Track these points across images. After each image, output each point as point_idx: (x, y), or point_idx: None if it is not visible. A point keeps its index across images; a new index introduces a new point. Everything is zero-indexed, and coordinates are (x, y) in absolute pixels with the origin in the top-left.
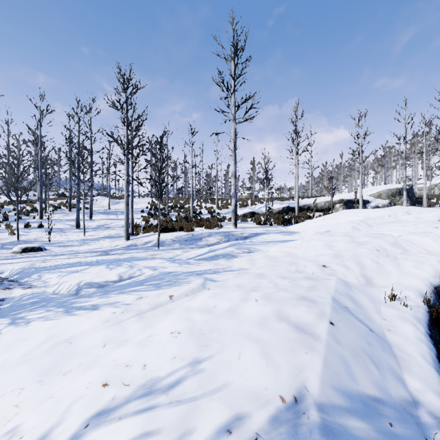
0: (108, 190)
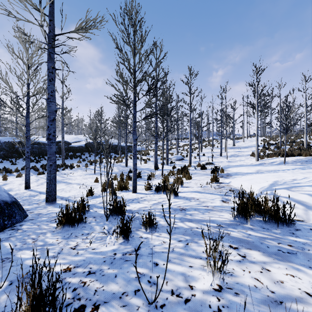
0: (233, 134)
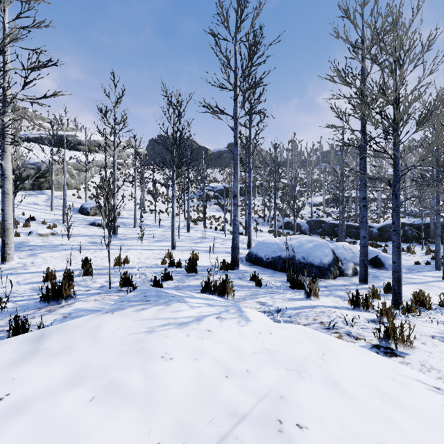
0: None
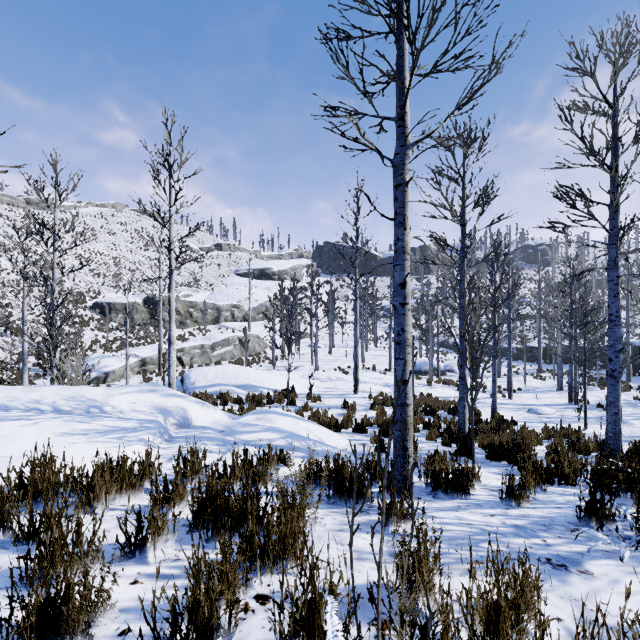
0: None
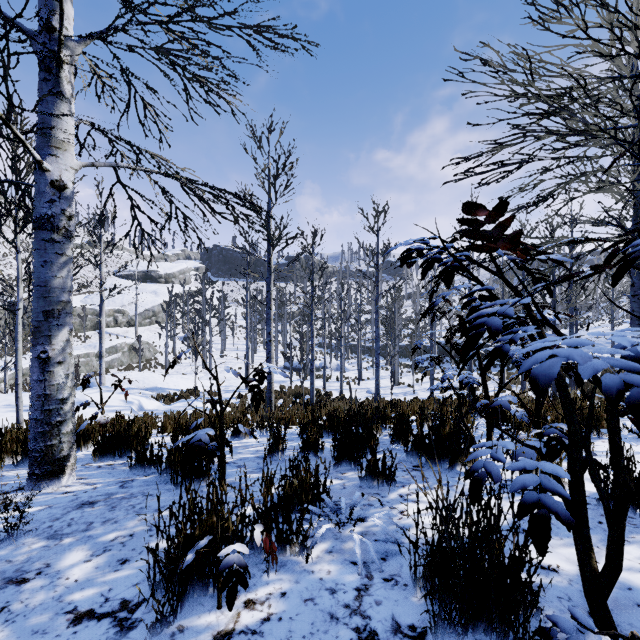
0: None
